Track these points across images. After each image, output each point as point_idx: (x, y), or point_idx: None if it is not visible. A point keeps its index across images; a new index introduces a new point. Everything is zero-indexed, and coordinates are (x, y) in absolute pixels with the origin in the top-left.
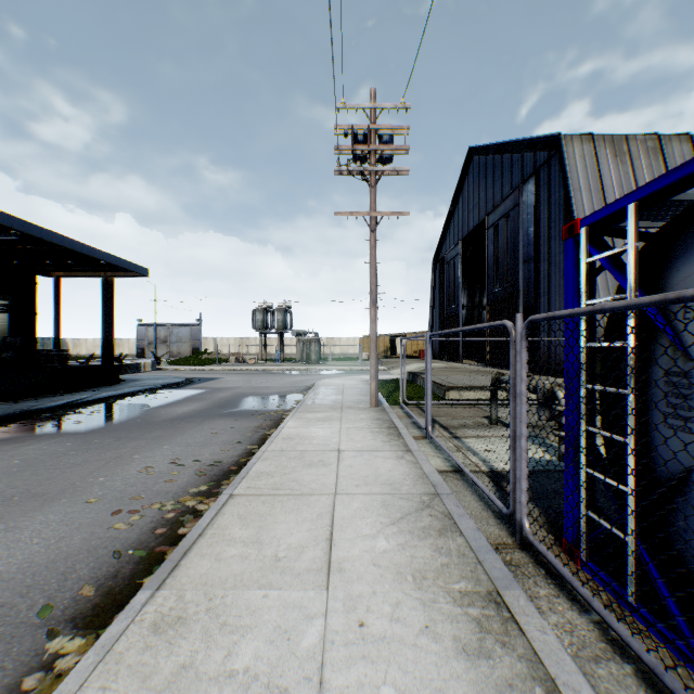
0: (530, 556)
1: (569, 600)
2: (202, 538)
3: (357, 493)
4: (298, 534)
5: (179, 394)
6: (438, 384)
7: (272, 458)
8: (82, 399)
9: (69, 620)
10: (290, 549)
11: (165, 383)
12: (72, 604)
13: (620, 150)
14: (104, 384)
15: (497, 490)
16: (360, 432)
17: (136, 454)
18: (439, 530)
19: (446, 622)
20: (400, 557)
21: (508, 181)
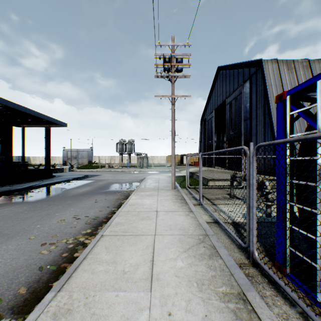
0: (258, 271)
1: (283, 298)
2: (85, 260)
3: (166, 234)
4: (136, 257)
5: (81, 182)
6: (204, 178)
7: (124, 215)
8: (34, 185)
9: (10, 308)
10: (131, 266)
11: (74, 177)
12: (13, 298)
13: (290, 66)
14: (45, 178)
15: (237, 232)
16: (167, 201)
17: (57, 213)
18: (209, 255)
19: (216, 313)
20: (189, 271)
21: (236, 82)
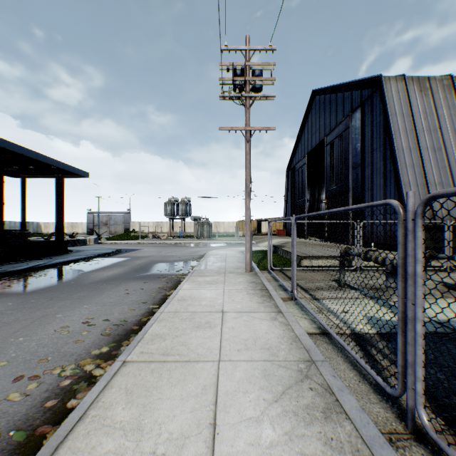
0: (431, 454)
1: None
2: (81, 422)
3: (239, 360)
4: (181, 416)
5: (108, 261)
6: None
7: (167, 319)
8: (36, 265)
9: None
10: (170, 440)
11: (100, 253)
12: None
13: (424, 86)
14: (56, 254)
15: (365, 356)
16: (239, 293)
17: (59, 314)
18: (324, 411)
19: None
20: (289, 455)
21: (340, 112)
